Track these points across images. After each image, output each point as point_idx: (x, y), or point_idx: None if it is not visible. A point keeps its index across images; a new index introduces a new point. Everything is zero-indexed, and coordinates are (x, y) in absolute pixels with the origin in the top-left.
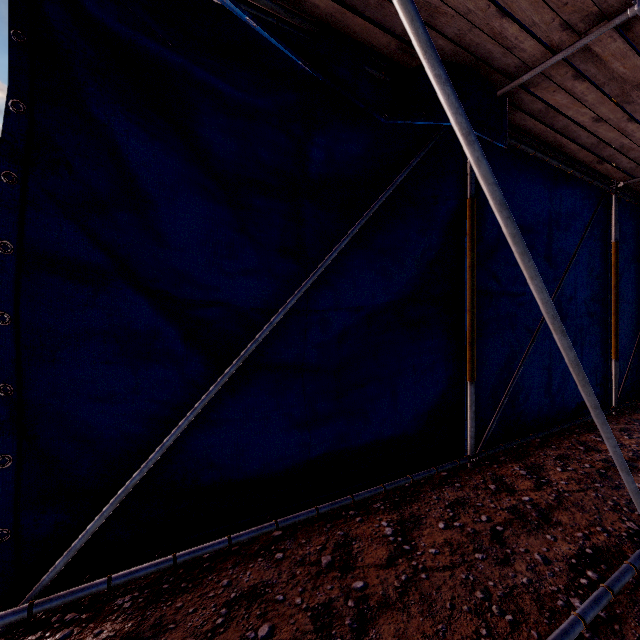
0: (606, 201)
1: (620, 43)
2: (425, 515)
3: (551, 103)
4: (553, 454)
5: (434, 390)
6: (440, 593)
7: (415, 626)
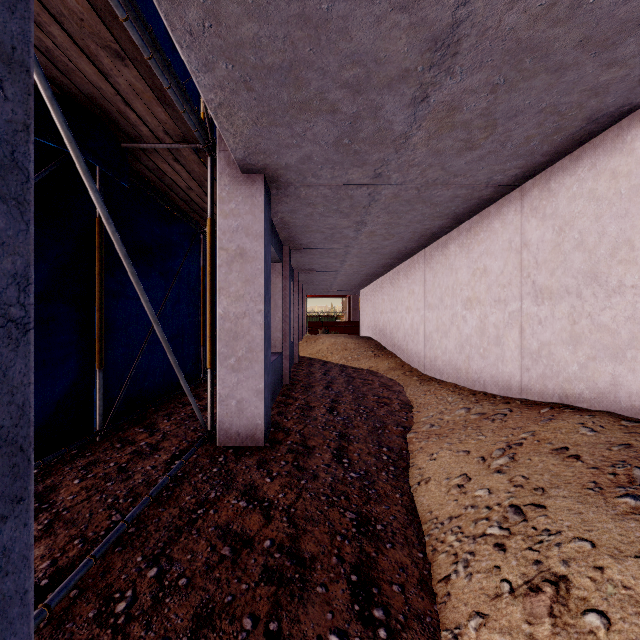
0: (198, 238)
1: (196, 157)
2: (60, 482)
3: (161, 167)
4: (163, 414)
5: (65, 380)
6: (81, 513)
7: (63, 536)
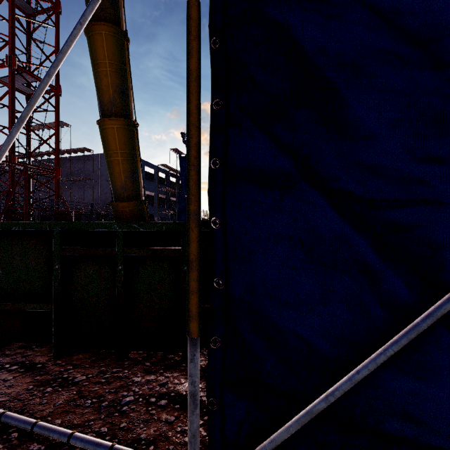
0: None
1: None
2: None
3: None
4: None
5: None
6: None
7: None
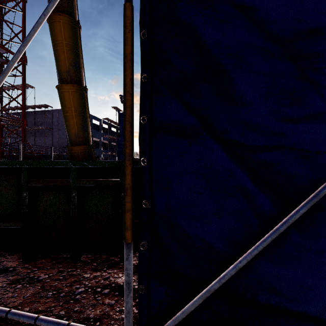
0: None
1: None
2: None
3: None
4: None
5: None
6: None
7: None
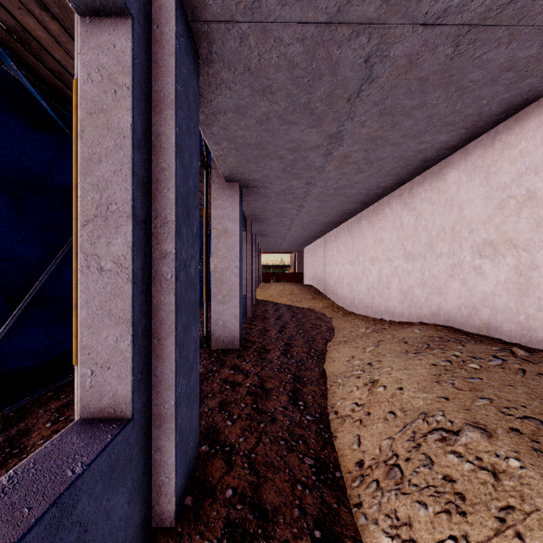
0: None
1: None
2: None
3: None
4: None
5: None
6: None
7: None
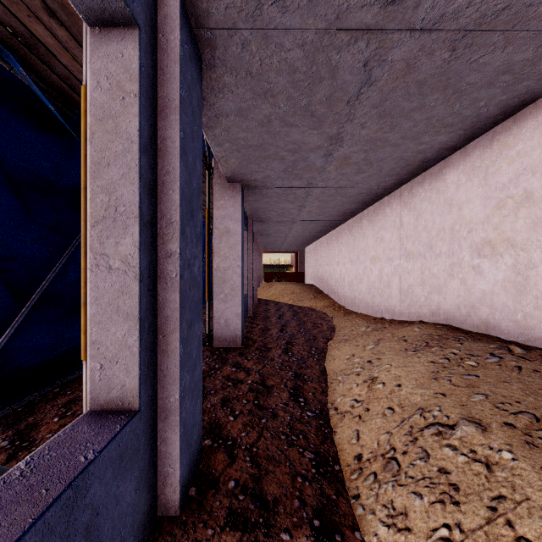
0: None
1: None
2: None
3: None
4: None
5: None
6: None
7: None
